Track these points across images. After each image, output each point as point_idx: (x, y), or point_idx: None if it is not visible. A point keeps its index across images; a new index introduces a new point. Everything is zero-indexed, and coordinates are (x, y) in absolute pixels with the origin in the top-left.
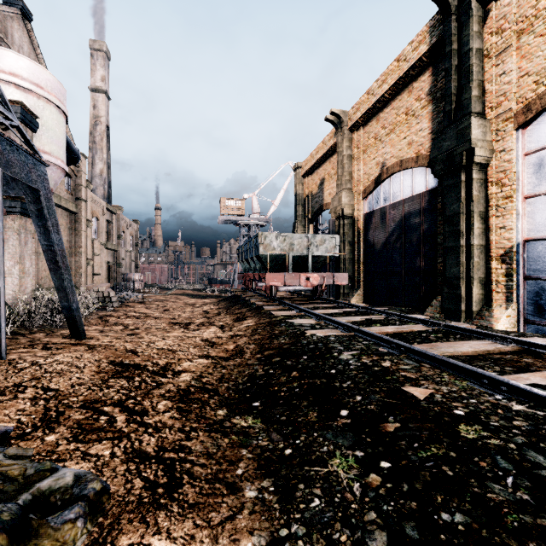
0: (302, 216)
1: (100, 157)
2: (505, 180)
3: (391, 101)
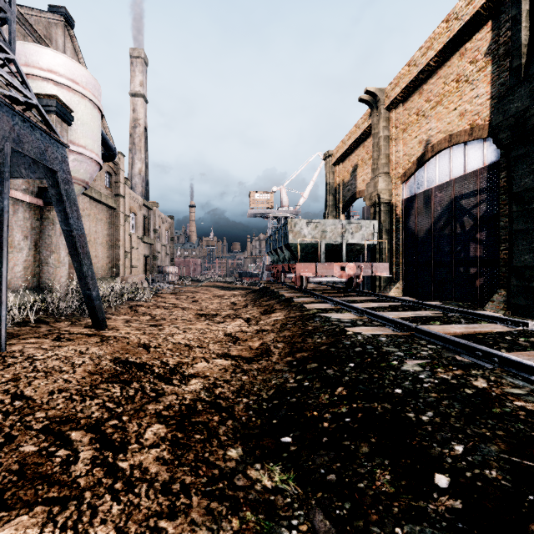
0: (333, 206)
1: (138, 157)
2: None
3: (437, 70)
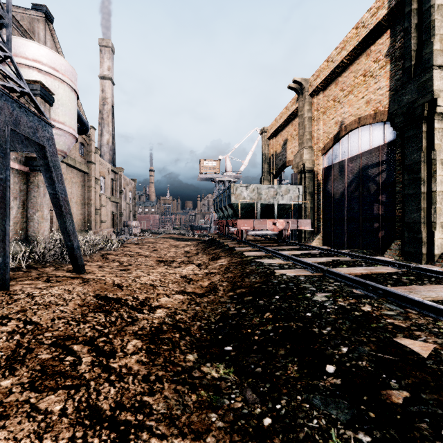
0: (267, 172)
1: (107, 130)
2: None
3: (349, 66)
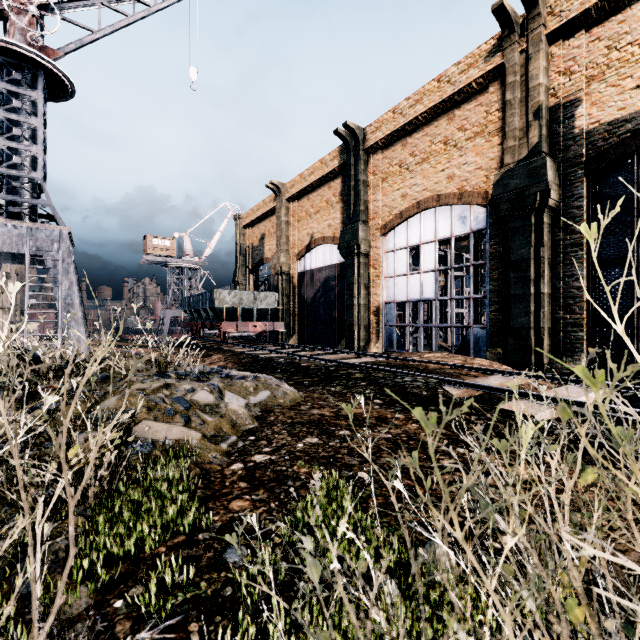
0: (243, 265)
1: None
2: (376, 265)
3: (317, 189)
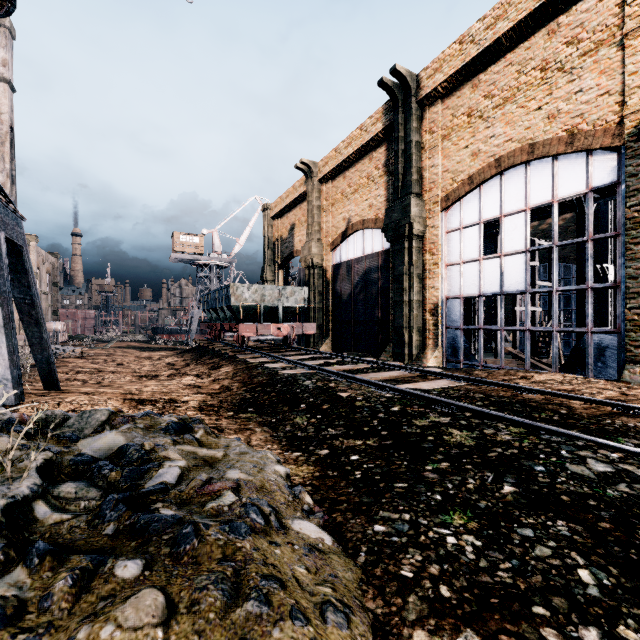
0: (271, 260)
1: None
2: (434, 250)
3: (355, 163)
